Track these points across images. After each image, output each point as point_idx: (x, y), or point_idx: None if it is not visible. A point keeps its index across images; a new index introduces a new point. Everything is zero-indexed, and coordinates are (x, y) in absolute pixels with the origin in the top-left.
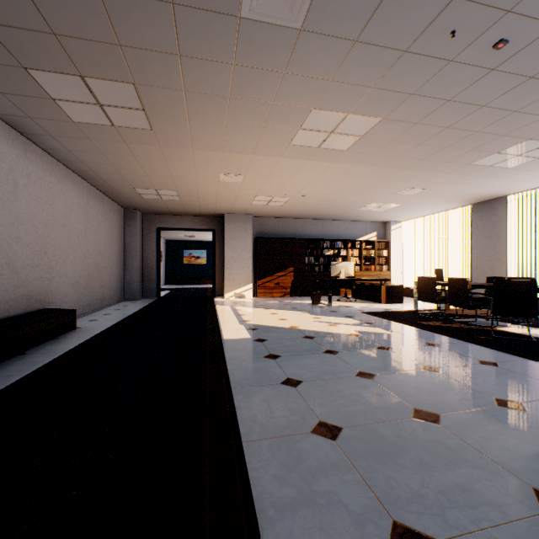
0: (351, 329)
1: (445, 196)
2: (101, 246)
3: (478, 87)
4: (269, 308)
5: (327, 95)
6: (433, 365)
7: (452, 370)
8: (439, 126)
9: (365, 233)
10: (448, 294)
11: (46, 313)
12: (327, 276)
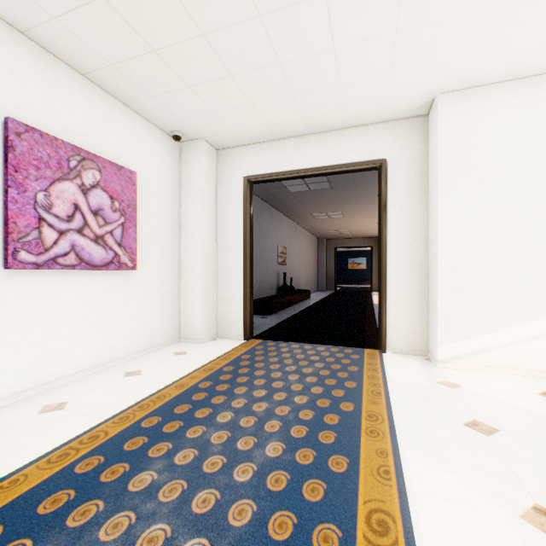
0: None
1: None
2: (310, 261)
3: None
4: None
5: None
6: None
7: None
8: None
9: None
10: None
11: (303, 290)
12: None
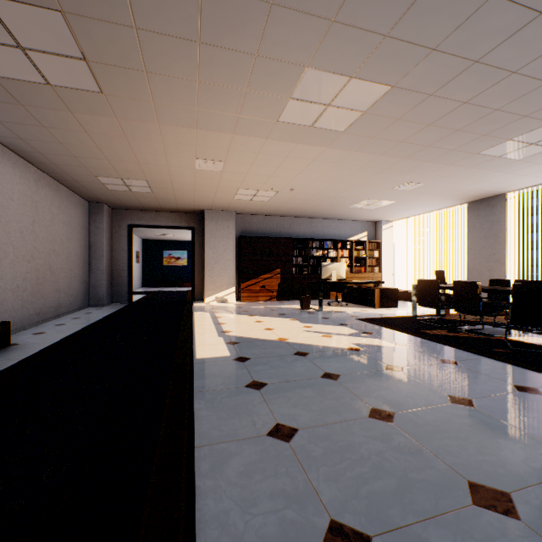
0: (349, 341)
1: (443, 193)
2: (56, 244)
3: (516, 41)
4: (254, 315)
5: (327, 46)
6: (462, 394)
7: (489, 402)
8: (456, 101)
9: (356, 233)
10: (454, 299)
11: None
12: (316, 278)
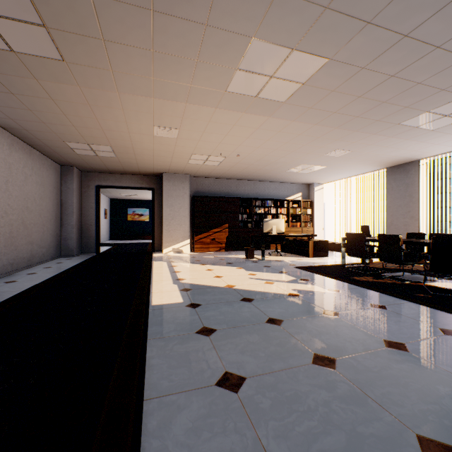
0: (289, 288)
1: (367, 159)
2: (29, 201)
3: (443, 16)
4: (205, 264)
5: (271, 17)
6: (395, 338)
7: (421, 346)
8: (384, 74)
9: (292, 194)
10: (378, 250)
11: None
12: (258, 232)
